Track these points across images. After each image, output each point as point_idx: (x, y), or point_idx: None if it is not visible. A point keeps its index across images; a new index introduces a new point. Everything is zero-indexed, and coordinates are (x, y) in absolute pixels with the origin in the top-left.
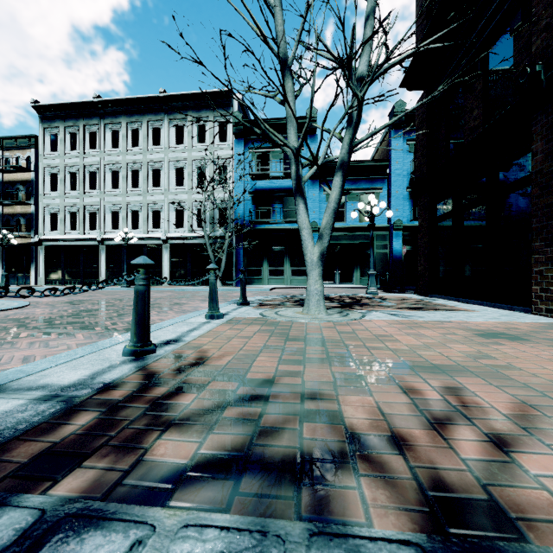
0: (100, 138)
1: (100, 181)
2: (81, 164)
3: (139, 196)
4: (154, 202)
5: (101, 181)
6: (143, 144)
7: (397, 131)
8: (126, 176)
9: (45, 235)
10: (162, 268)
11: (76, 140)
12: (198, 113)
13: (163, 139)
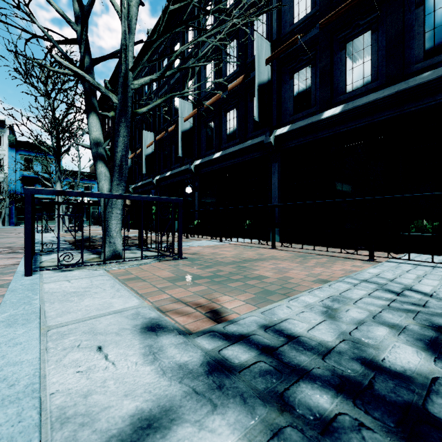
0: None
1: None
2: None
3: None
4: None
5: None
6: None
7: None
8: None
9: None
10: None
11: None
12: None
13: None
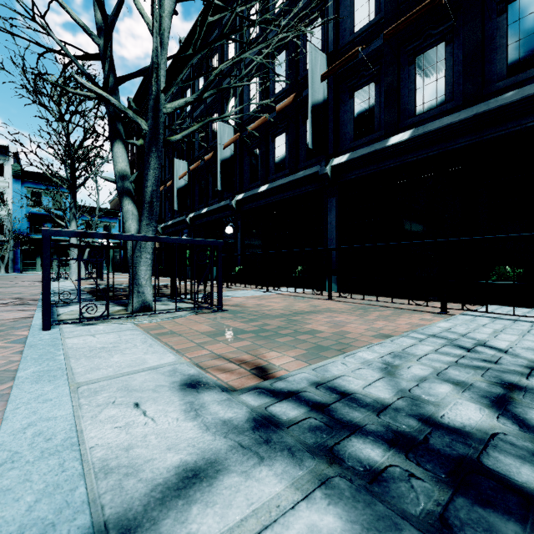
0: None
1: None
2: None
3: None
4: None
5: None
6: None
7: None
8: None
9: None
10: None
11: None
12: None
13: None
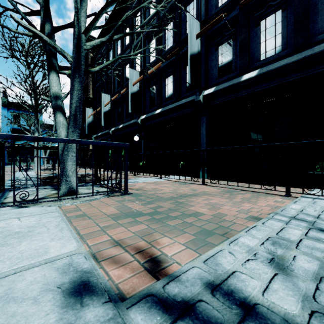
0: None
1: None
2: None
3: None
4: None
5: None
6: None
7: None
8: None
9: None
10: None
11: None
12: None
13: None
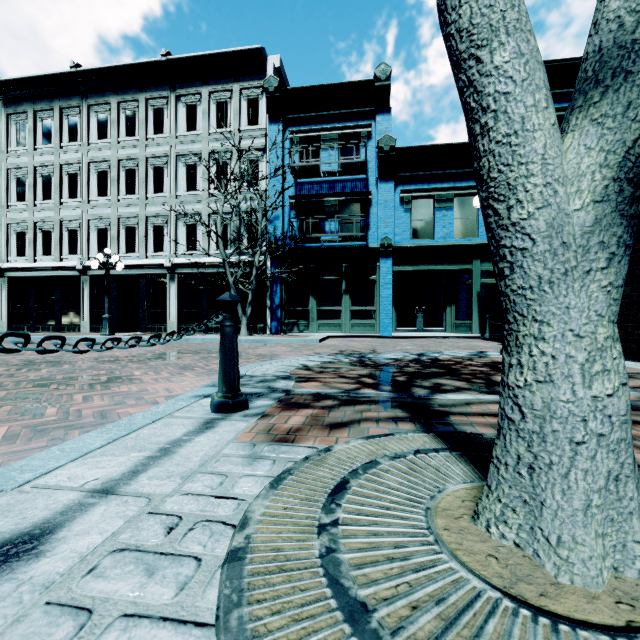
0: (82, 126)
1: (82, 186)
2: (56, 163)
3: (135, 206)
4: (155, 214)
5: (83, 185)
6: (140, 132)
7: None
8: (117, 178)
9: (9, 263)
10: (166, 308)
11: (50, 130)
12: (217, 85)
13: (169, 124)
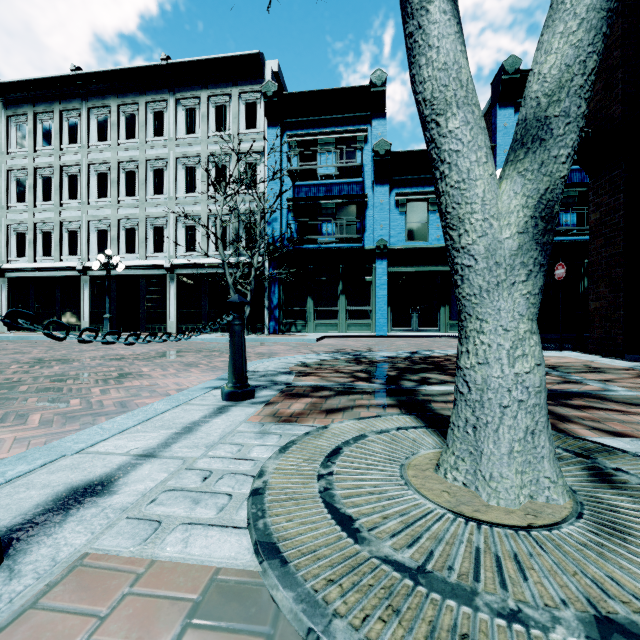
0: (82, 128)
1: (82, 188)
2: (57, 164)
3: (135, 208)
4: (155, 216)
5: (83, 187)
6: (139, 135)
7: (505, 105)
8: (117, 180)
9: (9, 263)
10: (166, 308)
11: (50, 132)
12: (216, 89)
13: (168, 127)
